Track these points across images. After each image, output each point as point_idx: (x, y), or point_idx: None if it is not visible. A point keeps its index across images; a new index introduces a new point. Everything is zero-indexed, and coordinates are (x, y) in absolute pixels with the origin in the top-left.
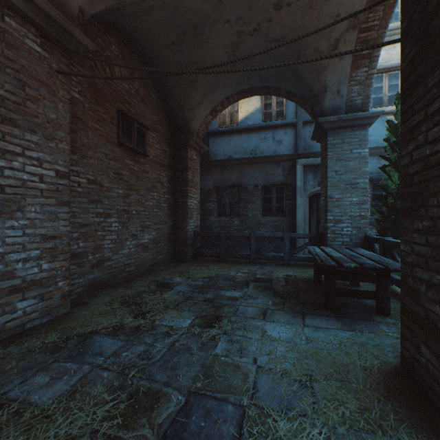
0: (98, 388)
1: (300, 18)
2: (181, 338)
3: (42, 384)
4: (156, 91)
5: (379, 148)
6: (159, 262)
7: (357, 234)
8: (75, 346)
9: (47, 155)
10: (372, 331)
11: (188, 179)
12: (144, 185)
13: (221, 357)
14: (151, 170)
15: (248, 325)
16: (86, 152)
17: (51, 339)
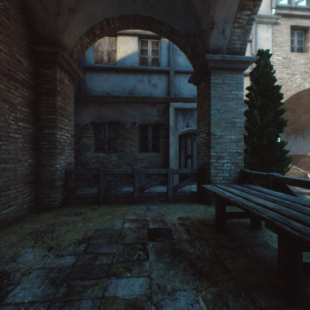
0: None
1: None
2: None
3: None
4: None
5: None
6: (5, 219)
7: (235, 169)
8: None
9: None
10: None
11: (56, 105)
12: None
13: None
14: None
15: None
16: None
17: None
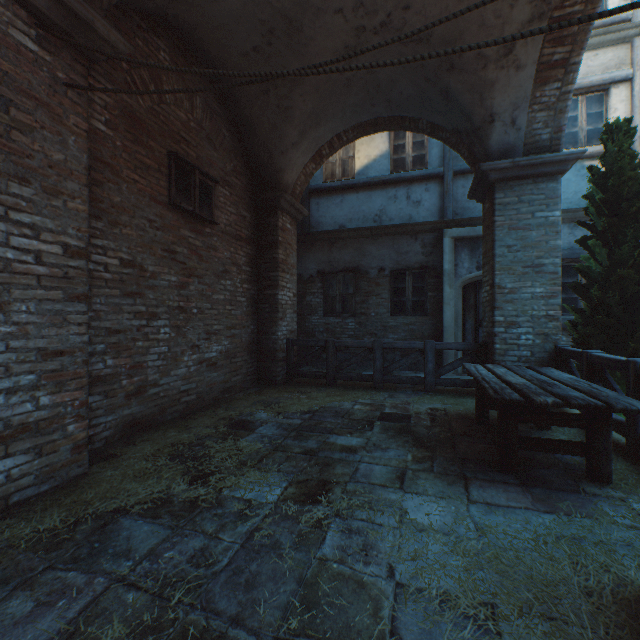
0: (115, 628)
1: (454, 2)
2: (265, 524)
3: (18, 617)
4: (229, 124)
5: (572, 211)
6: (234, 387)
7: (542, 344)
8: (88, 538)
9: (49, 220)
10: (586, 513)
11: (278, 260)
12: (210, 268)
13: (331, 564)
14: (222, 245)
15: (376, 499)
16: (117, 218)
17: (49, 524)
